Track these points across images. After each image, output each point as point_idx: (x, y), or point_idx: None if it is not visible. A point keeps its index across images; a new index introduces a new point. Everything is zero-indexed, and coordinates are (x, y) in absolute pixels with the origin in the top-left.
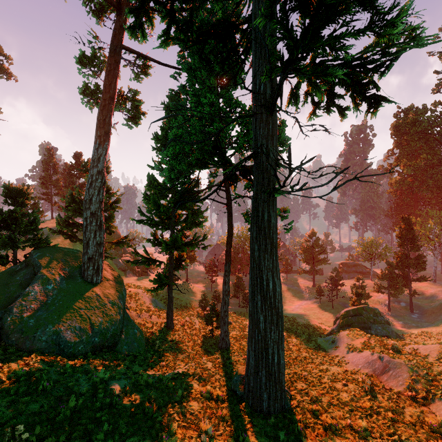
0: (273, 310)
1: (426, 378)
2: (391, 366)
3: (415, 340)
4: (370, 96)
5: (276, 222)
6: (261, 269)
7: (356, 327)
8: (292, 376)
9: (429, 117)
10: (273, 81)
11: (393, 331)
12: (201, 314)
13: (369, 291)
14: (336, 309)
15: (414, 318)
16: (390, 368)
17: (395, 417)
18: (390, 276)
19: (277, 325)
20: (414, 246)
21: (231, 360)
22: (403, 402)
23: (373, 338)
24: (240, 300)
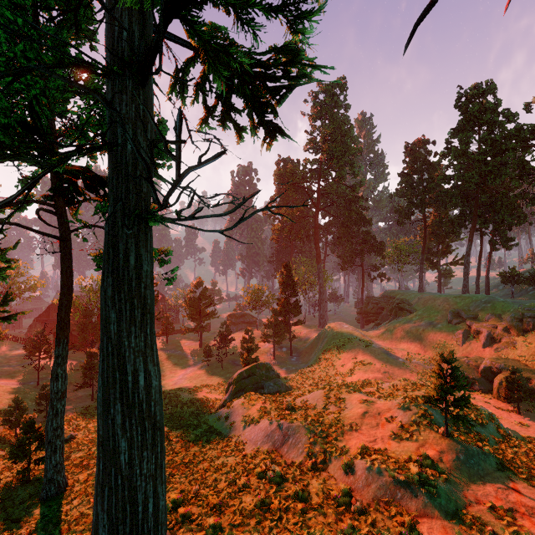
0: (145, 422)
1: (322, 436)
2: (290, 433)
3: (297, 384)
4: (268, 122)
5: (152, 268)
6: (123, 355)
7: (249, 389)
8: (177, 500)
9: (303, 171)
10: (146, 32)
11: (283, 384)
12: (9, 436)
13: (257, 341)
14: (226, 369)
15: (294, 361)
16: (290, 435)
17: (305, 506)
18: (275, 324)
19: (154, 445)
20: (293, 291)
21: (65, 524)
22: (307, 476)
23: (268, 400)
24: (95, 387)
